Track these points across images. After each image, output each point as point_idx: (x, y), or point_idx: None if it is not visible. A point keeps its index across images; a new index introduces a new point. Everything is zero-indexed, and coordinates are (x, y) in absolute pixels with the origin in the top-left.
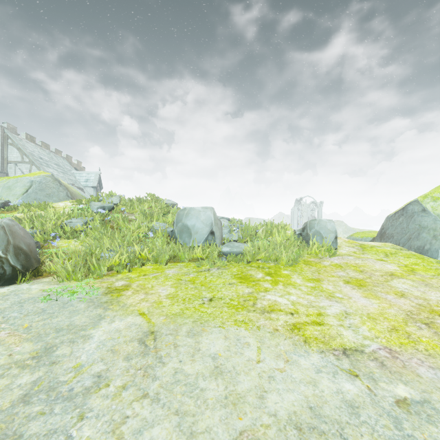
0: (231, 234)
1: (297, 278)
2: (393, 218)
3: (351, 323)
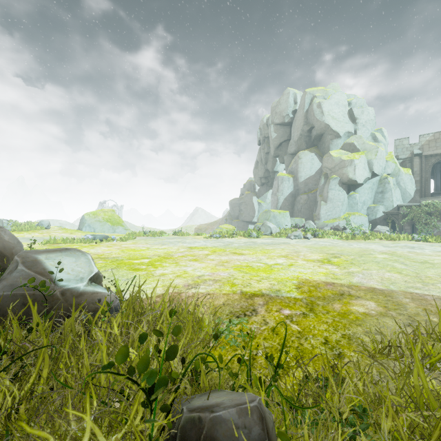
0: (8, 225)
1: (26, 233)
2: (81, 220)
3: (29, 236)
